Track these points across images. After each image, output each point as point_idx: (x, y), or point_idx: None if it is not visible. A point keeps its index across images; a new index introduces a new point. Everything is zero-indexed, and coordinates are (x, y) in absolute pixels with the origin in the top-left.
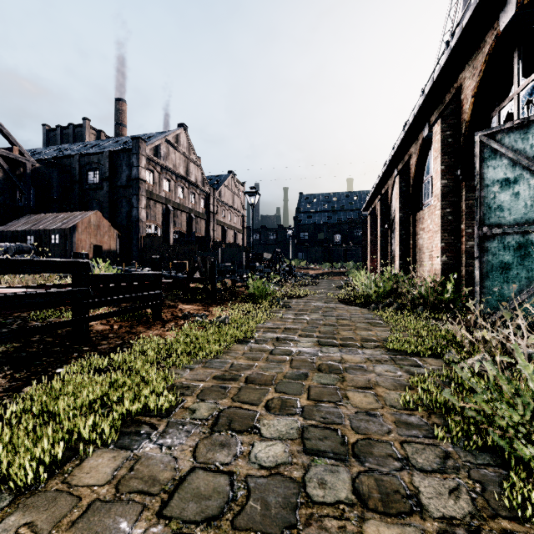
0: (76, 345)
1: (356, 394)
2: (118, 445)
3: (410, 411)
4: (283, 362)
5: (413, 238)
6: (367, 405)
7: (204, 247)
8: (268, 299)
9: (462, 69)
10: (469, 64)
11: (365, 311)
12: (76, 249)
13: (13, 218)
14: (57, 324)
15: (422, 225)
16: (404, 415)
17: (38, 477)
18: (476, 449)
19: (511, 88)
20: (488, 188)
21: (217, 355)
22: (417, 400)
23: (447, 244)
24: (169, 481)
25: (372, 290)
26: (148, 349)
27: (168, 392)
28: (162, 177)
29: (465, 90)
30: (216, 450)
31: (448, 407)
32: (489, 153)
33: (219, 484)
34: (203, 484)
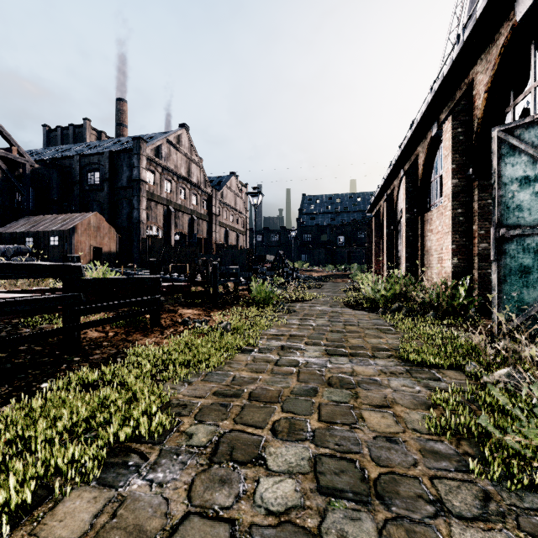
0: (66, 354)
1: (373, 414)
2: (100, 481)
3: (436, 436)
4: (289, 375)
5: (420, 239)
6: (386, 429)
7: (206, 249)
8: (271, 303)
9: (474, 64)
10: (482, 58)
11: (373, 316)
12: (75, 251)
13: (12, 219)
14: (44, 333)
15: (430, 227)
16: (429, 442)
17: (1, 527)
18: (519, 487)
19: (525, 84)
20: (506, 186)
21: (218, 366)
22: (443, 423)
23: (458, 246)
24: (158, 532)
25: (380, 294)
26: (143, 359)
27: (163, 411)
28: (163, 178)
29: (478, 85)
30: (215, 489)
31: (479, 432)
32: (507, 150)
33: (217, 537)
34: (198, 537)
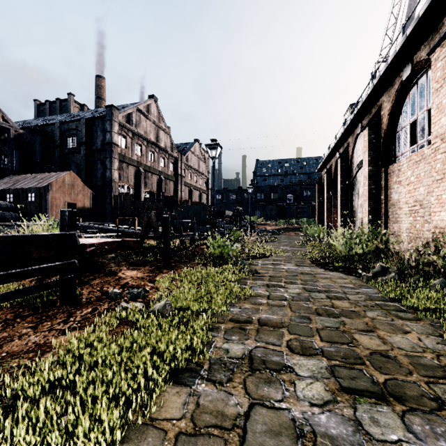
0: None
1: None
2: None
3: None
4: None
5: (384, 192)
6: None
7: (173, 205)
8: (230, 260)
9: None
10: None
11: (357, 281)
12: (50, 206)
13: None
14: None
15: (398, 178)
16: None
17: None
18: None
19: None
20: None
21: None
22: None
23: None
24: None
25: (355, 252)
26: None
27: None
28: (134, 142)
29: None
30: None
31: None
32: None
33: None
34: None
